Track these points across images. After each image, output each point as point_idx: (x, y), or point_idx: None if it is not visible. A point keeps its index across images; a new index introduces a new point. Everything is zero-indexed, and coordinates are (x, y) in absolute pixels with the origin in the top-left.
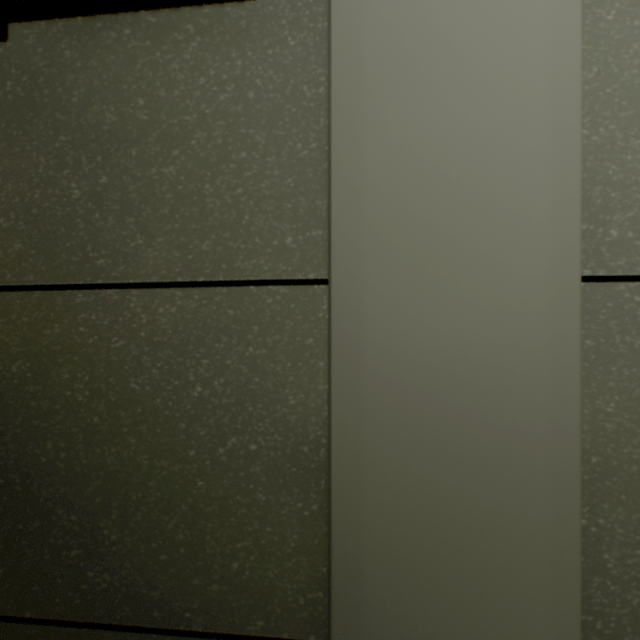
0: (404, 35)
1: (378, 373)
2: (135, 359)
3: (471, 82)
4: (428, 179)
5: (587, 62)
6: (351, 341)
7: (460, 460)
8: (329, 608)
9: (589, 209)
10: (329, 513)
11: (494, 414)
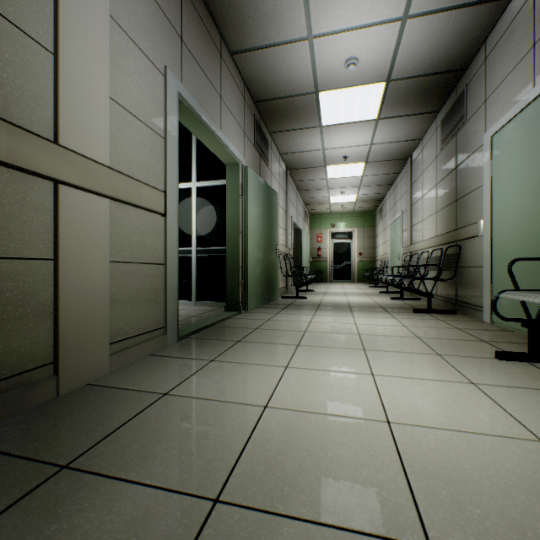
0: (78, 201)
1: (72, 283)
2: None
3: (91, 217)
4: (83, 237)
5: (110, 216)
6: (65, 276)
7: (89, 302)
8: (59, 347)
9: (110, 247)
10: (59, 322)
11: (96, 291)
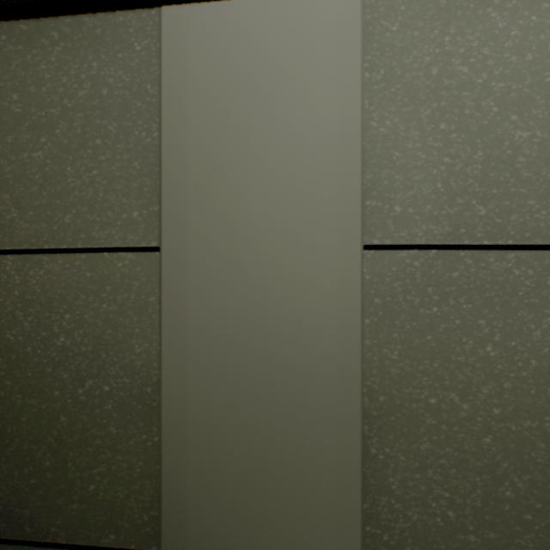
0: (220, 43)
1: (199, 326)
2: (10, 314)
3: (274, 83)
4: (240, 164)
5: (376, 66)
6: (178, 299)
7: (265, 399)
8: (161, 523)
9: (378, 189)
10: (161, 444)
11: (293, 361)
